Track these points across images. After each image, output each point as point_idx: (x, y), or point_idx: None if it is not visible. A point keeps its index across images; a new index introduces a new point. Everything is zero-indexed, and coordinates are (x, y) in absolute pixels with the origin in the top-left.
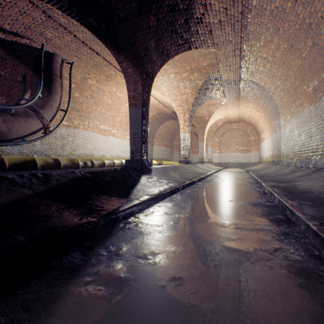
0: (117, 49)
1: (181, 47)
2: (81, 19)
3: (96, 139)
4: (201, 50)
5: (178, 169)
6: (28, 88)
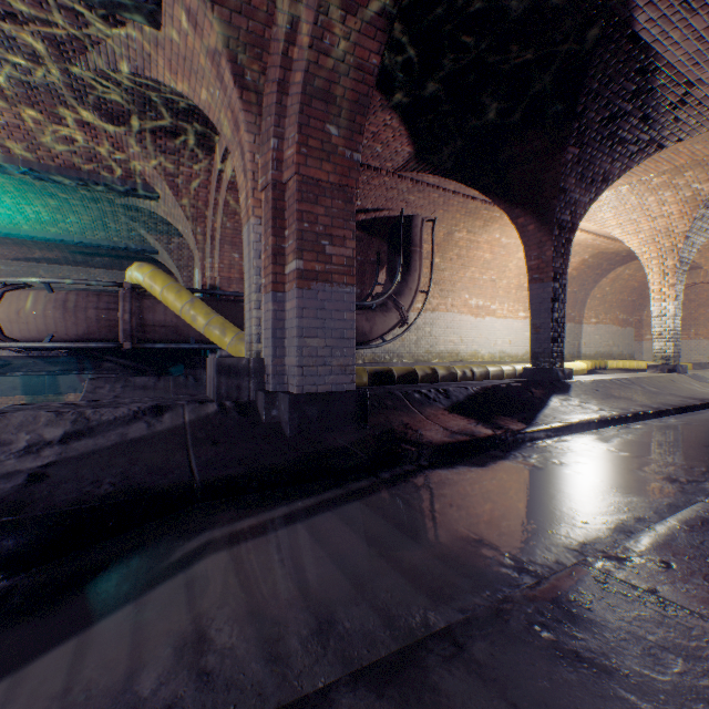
0: (509, 201)
1: (637, 155)
2: (458, 177)
3: (463, 325)
4: (694, 137)
5: (635, 386)
6: (380, 268)
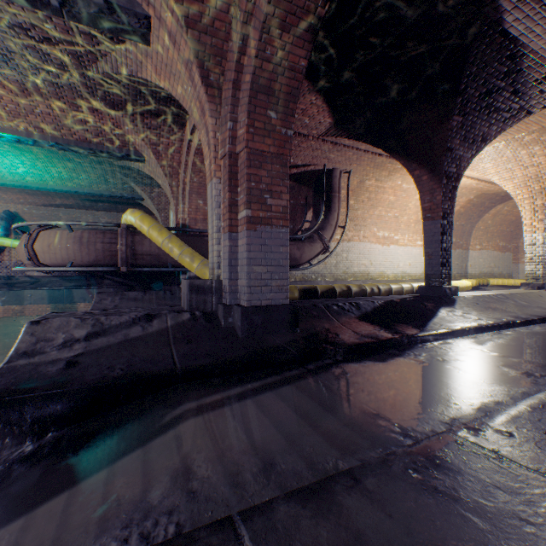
0: (407, 158)
1: (510, 120)
2: (367, 140)
3: (372, 252)
4: None
5: (509, 300)
6: (308, 209)
